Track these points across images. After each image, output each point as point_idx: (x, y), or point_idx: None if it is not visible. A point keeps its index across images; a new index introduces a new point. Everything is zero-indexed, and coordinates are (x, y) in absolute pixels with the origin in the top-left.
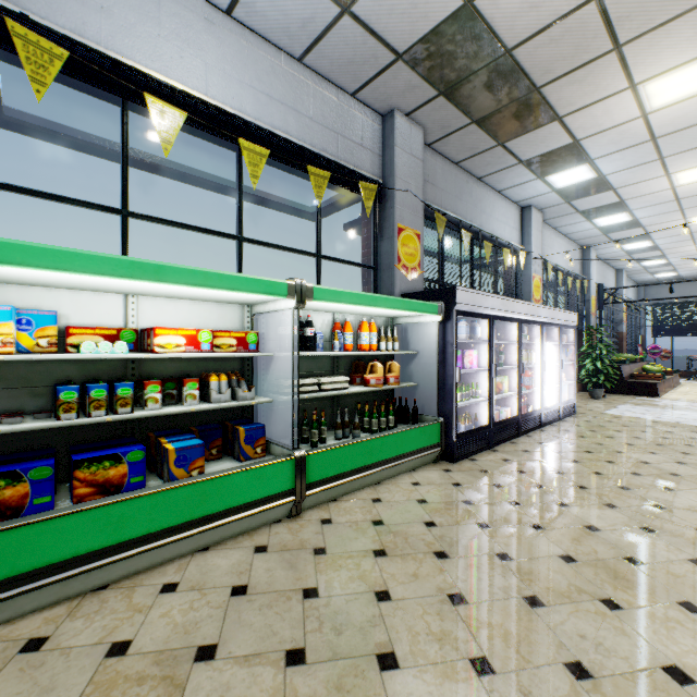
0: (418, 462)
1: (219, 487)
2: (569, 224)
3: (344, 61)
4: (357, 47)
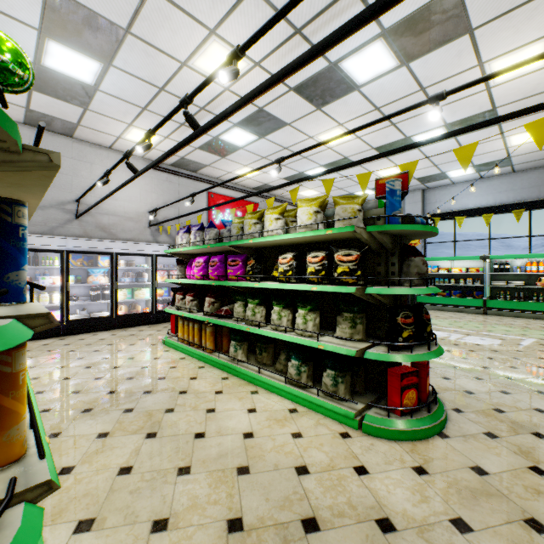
0: None
1: (460, 300)
2: None
3: (529, 166)
4: (528, 164)
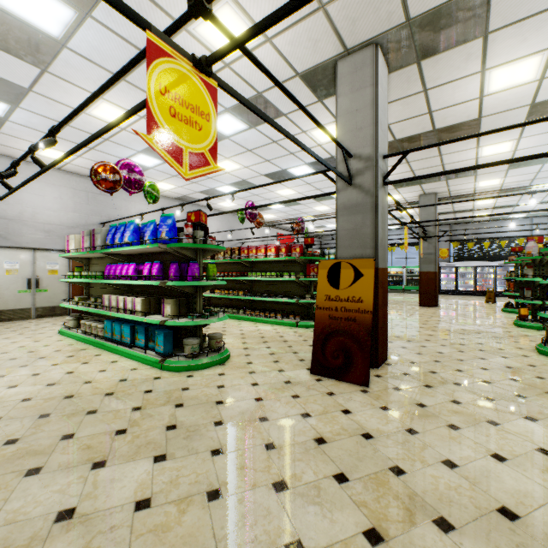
0: None
1: (393, 287)
2: None
3: None
4: None
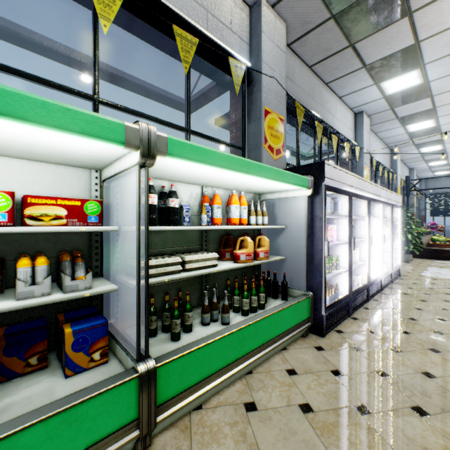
0: (290, 340)
1: None
2: (386, 130)
3: None
4: None
